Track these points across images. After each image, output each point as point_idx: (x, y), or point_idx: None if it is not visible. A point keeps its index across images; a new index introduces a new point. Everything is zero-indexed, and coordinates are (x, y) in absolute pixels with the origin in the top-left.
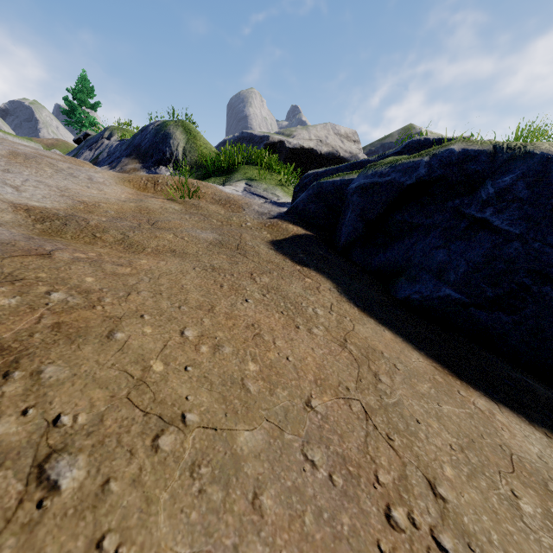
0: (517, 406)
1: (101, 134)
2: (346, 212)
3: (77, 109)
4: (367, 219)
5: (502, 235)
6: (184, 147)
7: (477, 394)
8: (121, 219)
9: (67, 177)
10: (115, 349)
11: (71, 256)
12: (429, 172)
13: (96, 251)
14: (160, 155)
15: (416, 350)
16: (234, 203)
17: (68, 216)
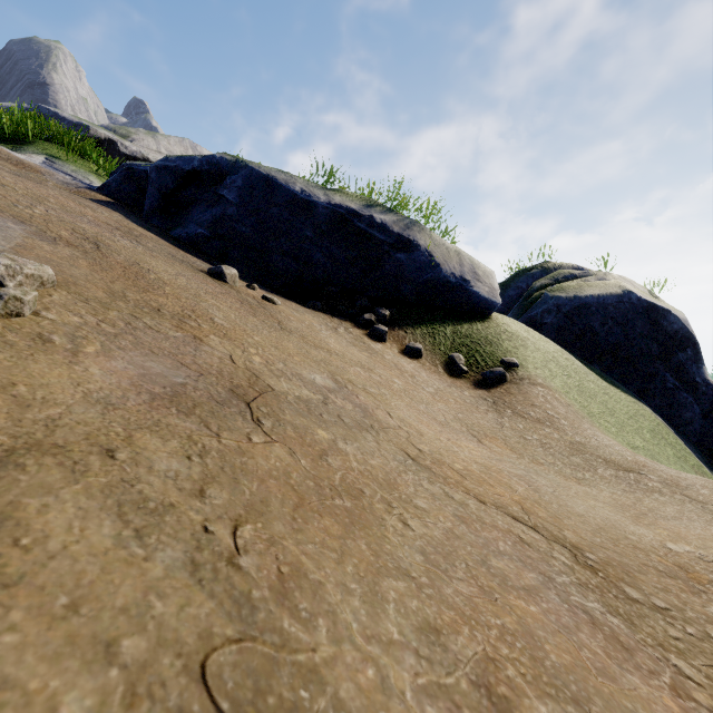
0: (210, 263)
1: None
2: (149, 186)
3: None
4: (164, 192)
5: (230, 204)
6: None
7: (191, 255)
8: None
9: None
10: None
11: None
12: (201, 166)
13: None
14: None
15: (167, 242)
16: (30, 167)
17: None
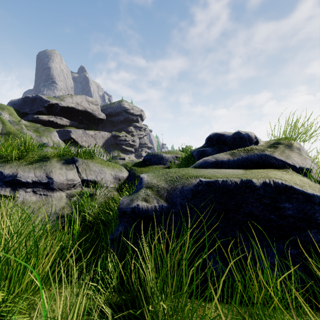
0: None
1: None
2: None
3: None
4: None
5: None
6: (2, 128)
7: None
8: None
9: None
10: None
11: None
12: None
13: None
14: None
15: None
16: None
17: None
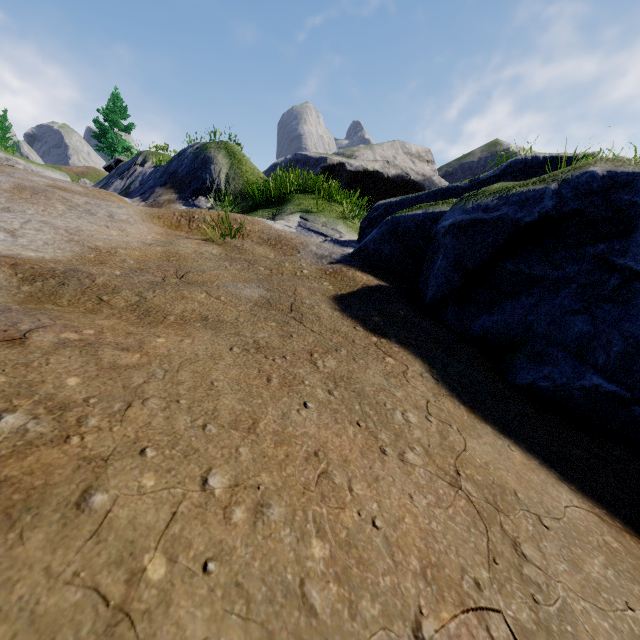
0: None
1: (134, 160)
2: (435, 257)
3: (108, 132)
4: (465, 268)
5: None
6: (227, 173)
7: None
8: (141, 270)
9: (83, 215)
10: (85, 533)
11: (55, 338)
12: (557, 204)
13: (97, 324)
14: (199, 183)
15: (562, 482)
16: (286, 243)
17: (68, 272)
